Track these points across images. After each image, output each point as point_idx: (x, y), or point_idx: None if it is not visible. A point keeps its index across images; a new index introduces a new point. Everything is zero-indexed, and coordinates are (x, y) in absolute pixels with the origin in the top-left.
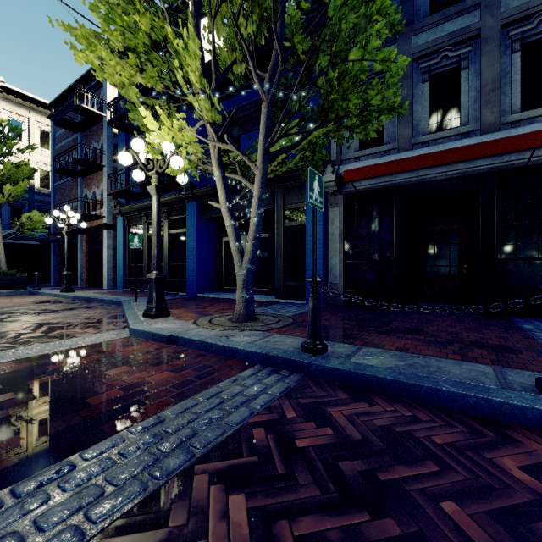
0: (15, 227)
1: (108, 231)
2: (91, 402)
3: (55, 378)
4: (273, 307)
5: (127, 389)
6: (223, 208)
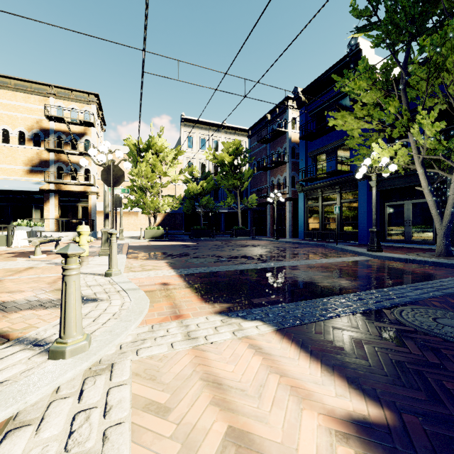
0: (245, 203)
1: (289, 202)
2: (414, 273)
3: (379, 267)
4: (453, 252)
5: (422, 272)
6: (425, 190)
